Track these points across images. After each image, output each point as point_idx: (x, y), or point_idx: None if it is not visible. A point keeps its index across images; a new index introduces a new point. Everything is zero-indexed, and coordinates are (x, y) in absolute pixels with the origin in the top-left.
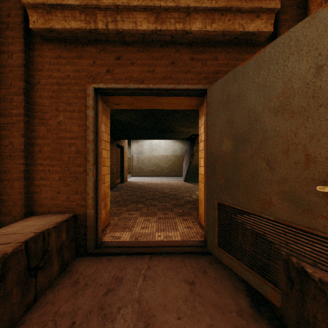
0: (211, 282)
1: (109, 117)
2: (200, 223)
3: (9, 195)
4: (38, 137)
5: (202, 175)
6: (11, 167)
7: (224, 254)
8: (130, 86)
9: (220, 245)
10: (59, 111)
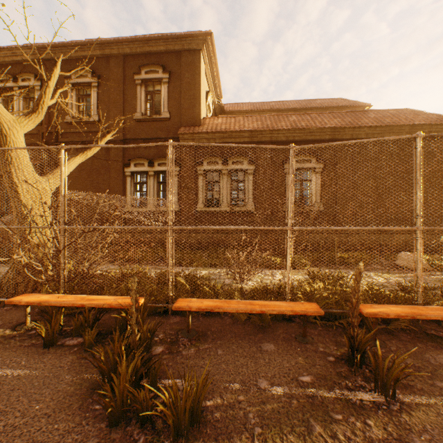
0: None
1: None
2: None
3: None
4: None
5: None
6: None
7: None
8: None
9: None
10: None
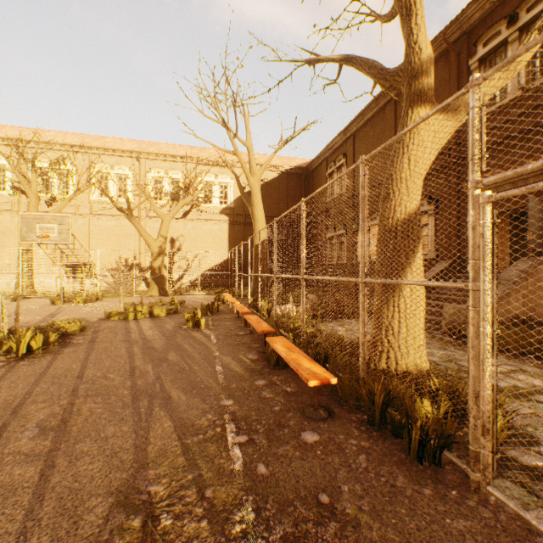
0: None
1: (508, 218)
2: None
3: (462, 254)
4: None
5: None
6: (462, 245)
7: None
8: (505, 209)
9: None
10: None
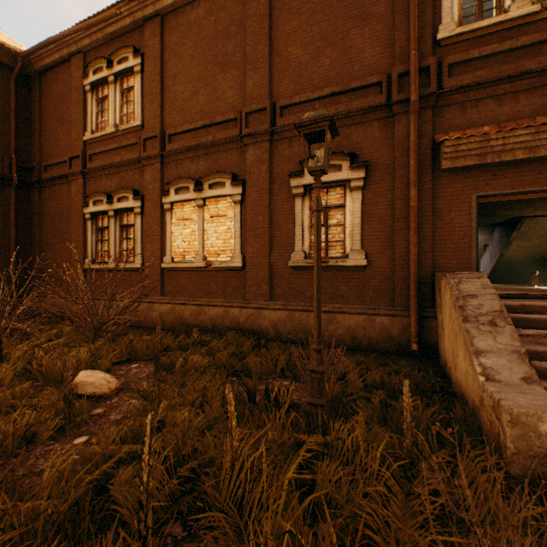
0: None
1: None
2: None
3: (423, 260)
4: (436, 228)
5: None
6: (424, 245)
7: None
8: (503, 192)
9: None
10: (450, 212)
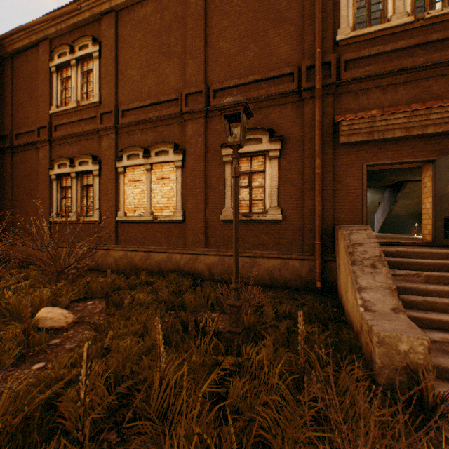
0: (441, 248)
1: None
2: (424, 240)
3: (325, 215)
4: (336, 190)
5: (426, 209)
6: (326, 203)
7: (448, 240)
8: (386, 162)
9: (444, 238)
10: (347, 177)
